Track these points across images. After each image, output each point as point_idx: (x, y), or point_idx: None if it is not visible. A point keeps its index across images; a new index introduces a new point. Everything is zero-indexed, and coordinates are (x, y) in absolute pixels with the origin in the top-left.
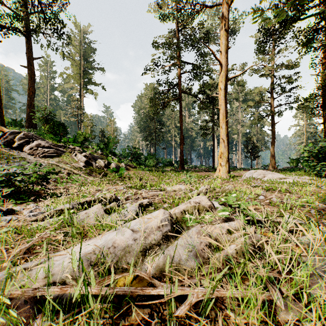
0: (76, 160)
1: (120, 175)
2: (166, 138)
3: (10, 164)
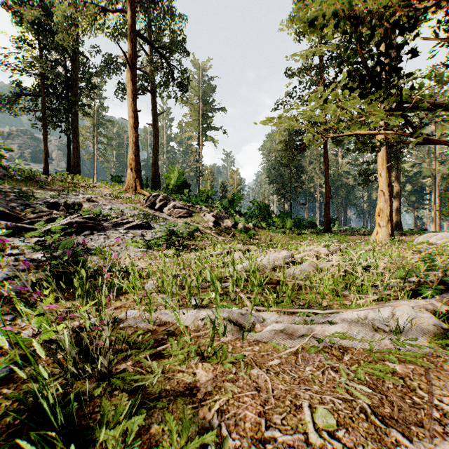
0: (205, 220)
1: (249, 236)
2: (307, 189)
3: (158, 224)
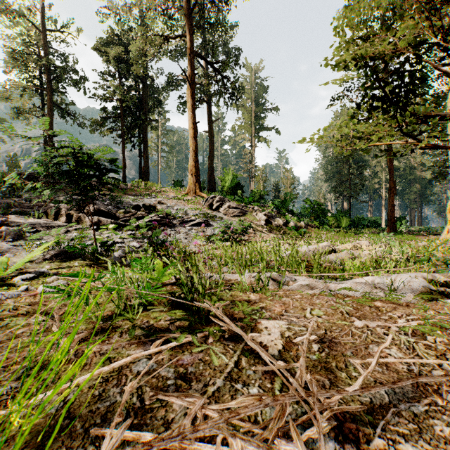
0: (257, 219)
1: (299, 233)
2: (370, 185)
3: (215, 222)
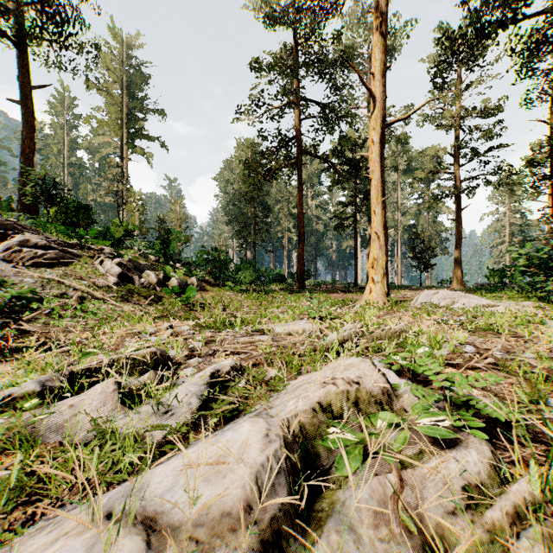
0: (102, 272)
1: (186, 300)
2: (274, 233)
3: None
